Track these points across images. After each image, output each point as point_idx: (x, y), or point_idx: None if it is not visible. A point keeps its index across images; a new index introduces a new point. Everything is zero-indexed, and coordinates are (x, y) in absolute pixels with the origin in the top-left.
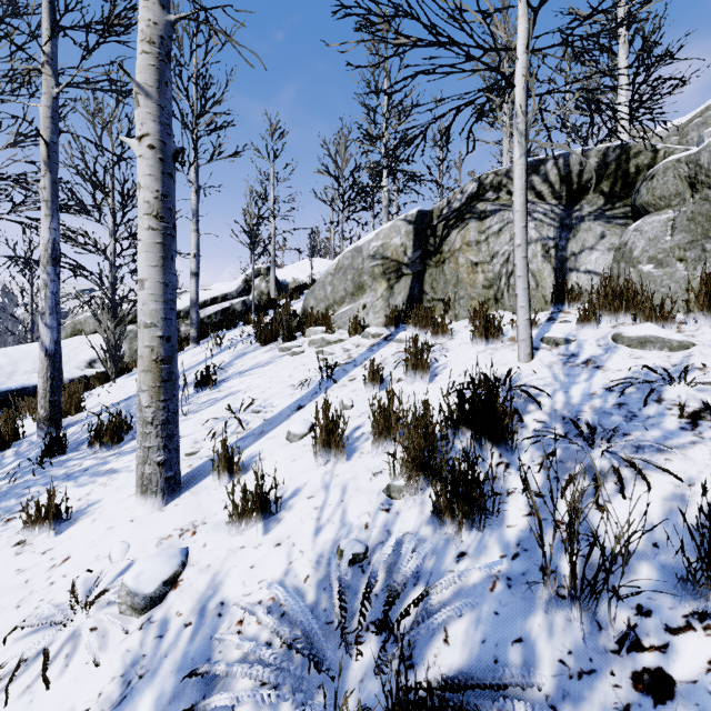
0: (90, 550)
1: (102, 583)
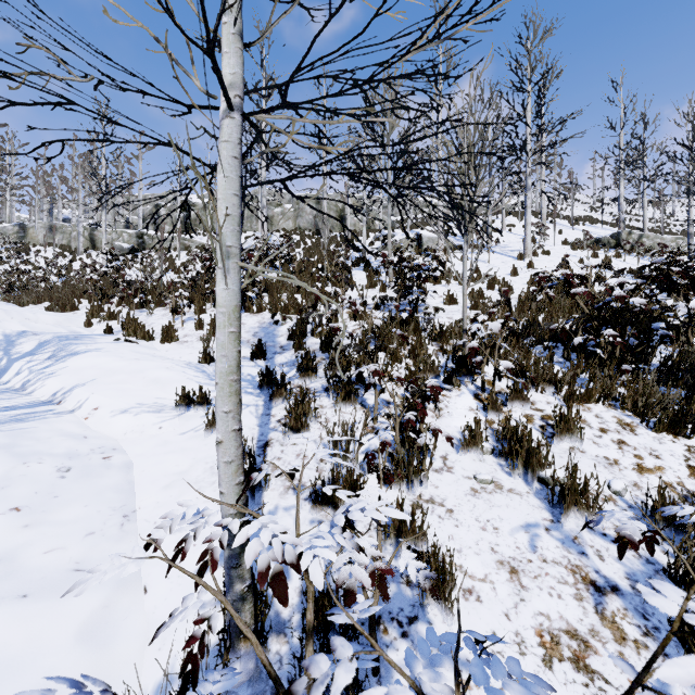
0: None
1: None
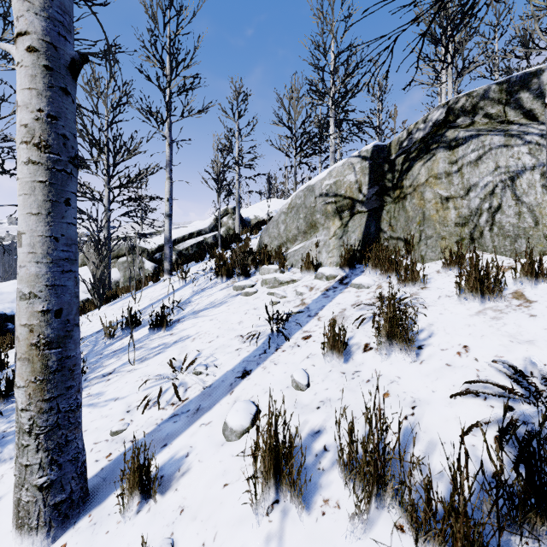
0: None
1: None
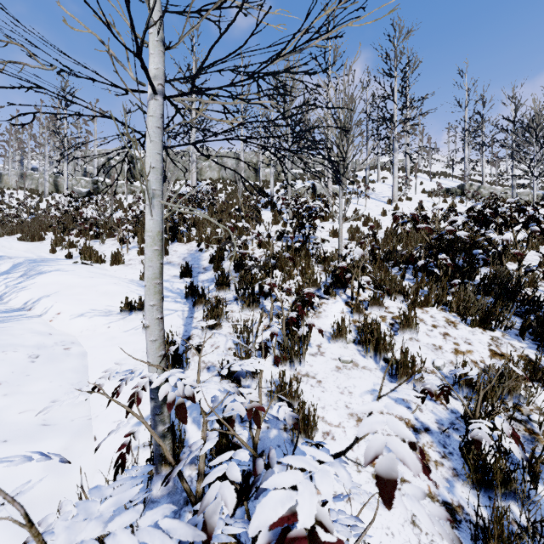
0: None
1: None
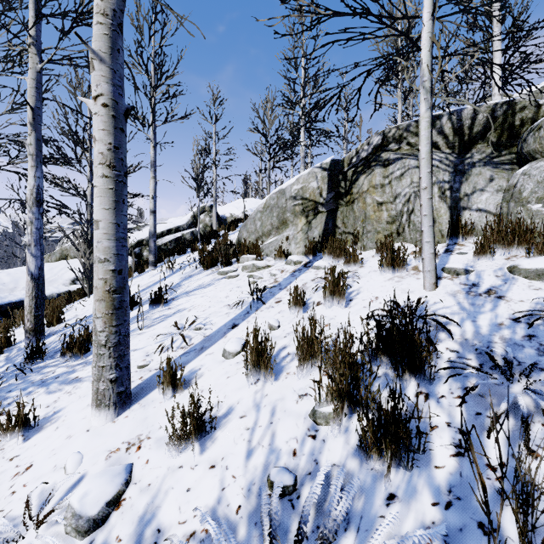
0: (50, 459)
1: (55, 497)
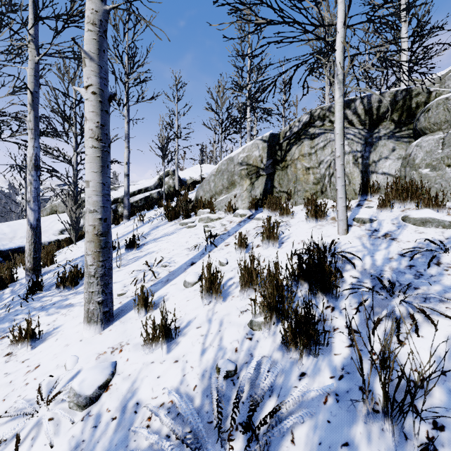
0: (53, 361)
1: (59, 385)
